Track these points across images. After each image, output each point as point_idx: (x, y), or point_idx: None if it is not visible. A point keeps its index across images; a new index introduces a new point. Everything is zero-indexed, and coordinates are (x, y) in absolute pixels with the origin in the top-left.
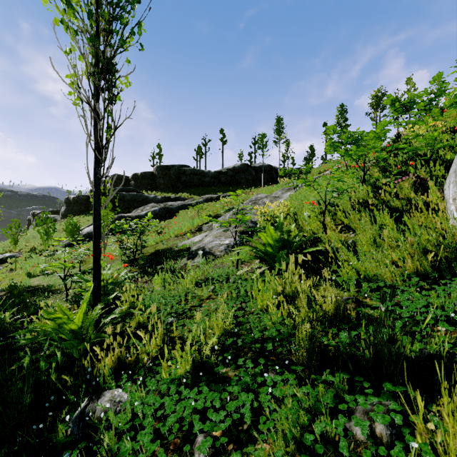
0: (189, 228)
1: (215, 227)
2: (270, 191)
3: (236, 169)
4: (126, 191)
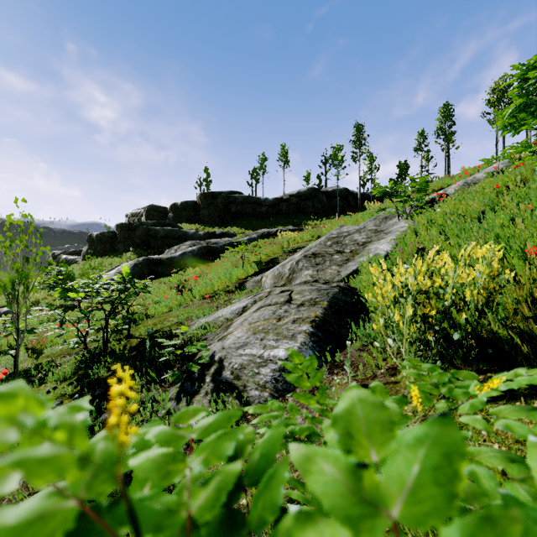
0: (224, 285)
1: (265, 285)
2: (353, 221)
3: (302, 195)
4: (160, 226)
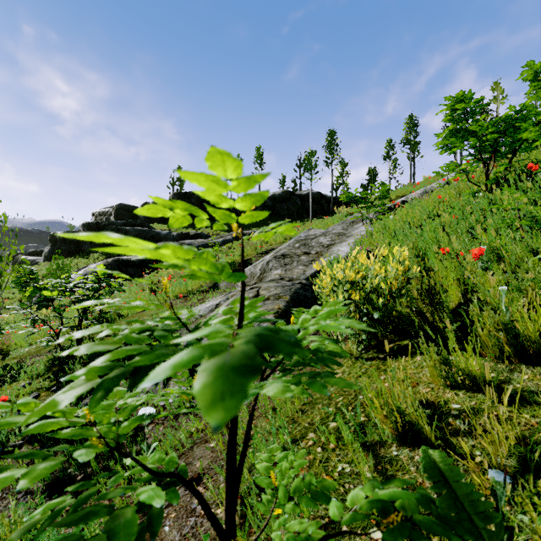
0: (198, 285)
1: (238, 284)
2: (324, 225)
3: (276, 198)
4: (130, 226)
